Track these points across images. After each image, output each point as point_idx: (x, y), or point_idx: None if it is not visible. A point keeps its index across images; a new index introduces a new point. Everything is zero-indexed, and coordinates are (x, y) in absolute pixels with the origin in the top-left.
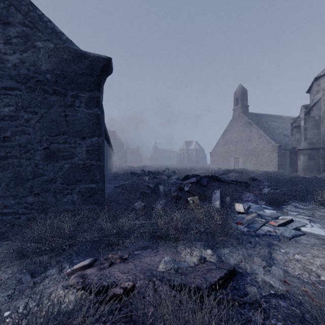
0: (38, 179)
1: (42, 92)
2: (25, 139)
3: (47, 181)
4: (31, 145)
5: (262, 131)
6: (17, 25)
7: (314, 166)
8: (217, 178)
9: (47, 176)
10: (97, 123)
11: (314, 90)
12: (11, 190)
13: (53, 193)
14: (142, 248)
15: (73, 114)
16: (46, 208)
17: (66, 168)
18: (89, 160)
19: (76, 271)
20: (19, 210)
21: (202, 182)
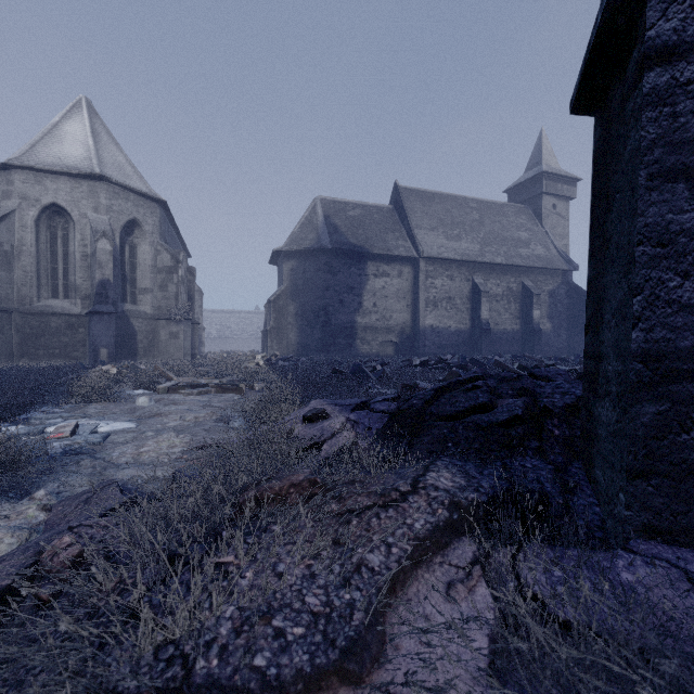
0: None
1: None
2: None
3: None
4: None
5: None
6: None
7: (2, 348)
8: None
9: None
10: None
11: None
12: None
13: None
14: None
15: None
16: None
17: None
18: None
19: None
20: None
21: None
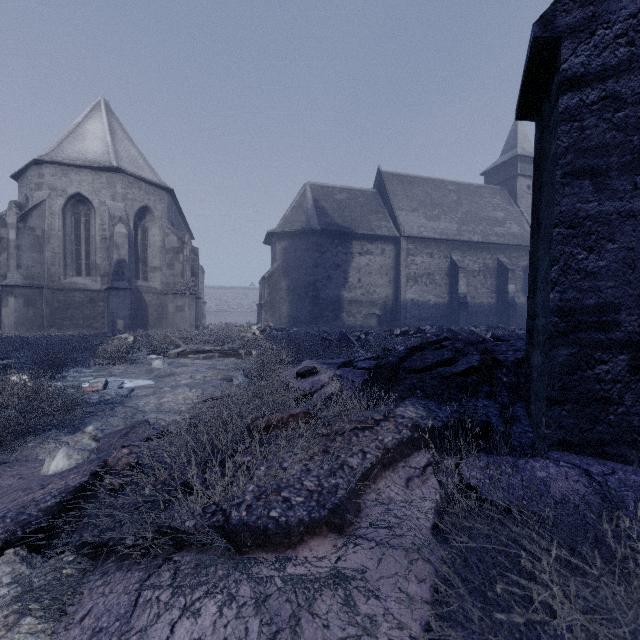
0: None
1: None
2: None
3: None
4: None
5: None
6: None
7: (35, 319)
8: None
9: None
10: None
11: (32, 180)
12: None
13: None
14: None
15: None
16: None
17: None
18: None
19: None
20: None
21: None
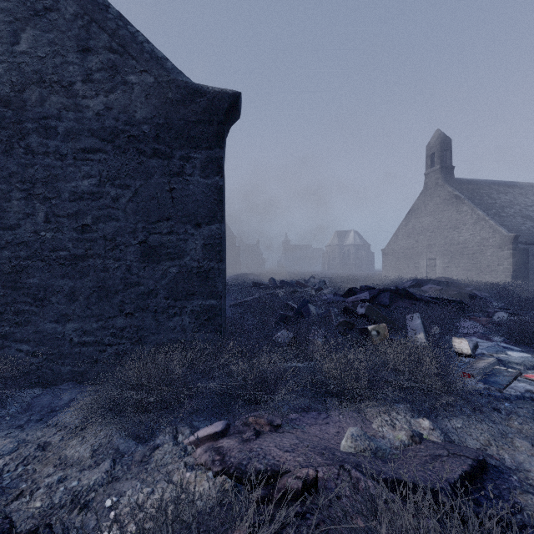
0: (131, 290)
1: (137, 153)
2: (112, 228)
3: (144, 293)
4: (120, 238)
5: (481, 210)
6: (101, 52)
7: None
8: (407, 293)
9: (144, 286)
10: (219, 200)
11: None
12: (93, 307)
13: (152, 313)
14: (302, 409)
15: (183, 187)
16: (143, 337)
17: (172, 274)
18: (207, 260)
19: (204, 441)
20: (103, 338)
21: (381, 299)
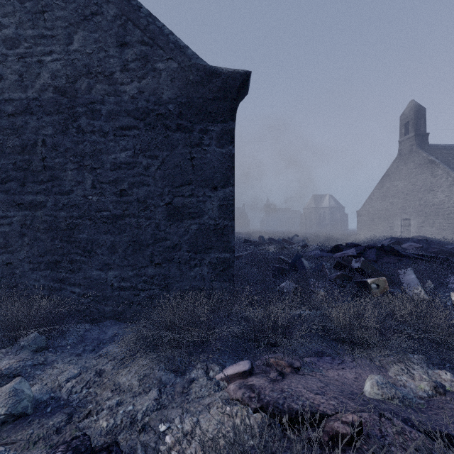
0: (159, 244)
1: (164, 128)
2: (144, 192)
3: (170, 247)
4: (150, 200)
5: None
6: (135, 45)
7: None
8: (392, 250)
9: (170, 241)
10: (232, 166)
11: None
12: (129, 258)
13: (177, 264)
14: (315, 354)
15: (201, 156)
16: (169, 284)
17: (193, 231)
18: (222, 219)
19: (234, 378)
20: (137, 284)
21: (367, 255)
